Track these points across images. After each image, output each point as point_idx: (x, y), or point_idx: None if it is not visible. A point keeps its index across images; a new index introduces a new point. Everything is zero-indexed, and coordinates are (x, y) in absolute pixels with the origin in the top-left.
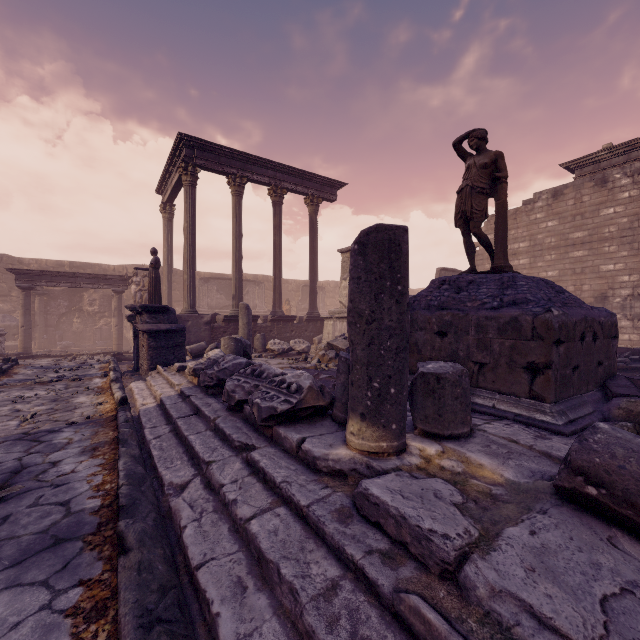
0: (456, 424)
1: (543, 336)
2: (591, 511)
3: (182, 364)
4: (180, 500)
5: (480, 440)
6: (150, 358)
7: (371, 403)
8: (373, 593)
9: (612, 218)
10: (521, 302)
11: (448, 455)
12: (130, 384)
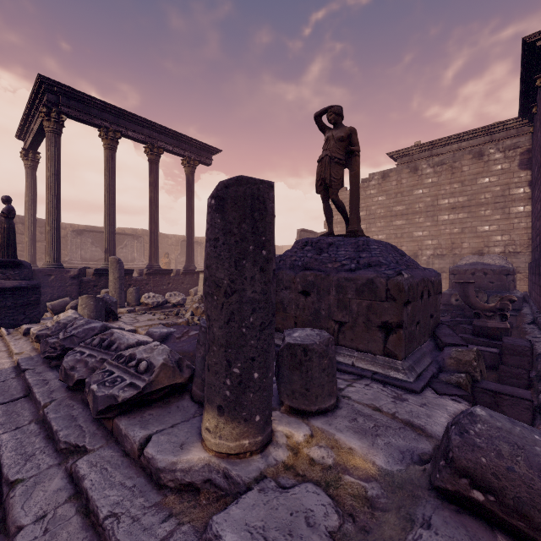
0: (323, 397)
1: (396, 297)
2: (472, 512)
3: (31, 326)
4: None
5: (346, 412)
6: None
7: (230, 393)
8: None
9: (421, 197)
10: (375, 265)
11: (317, 439)
12: None
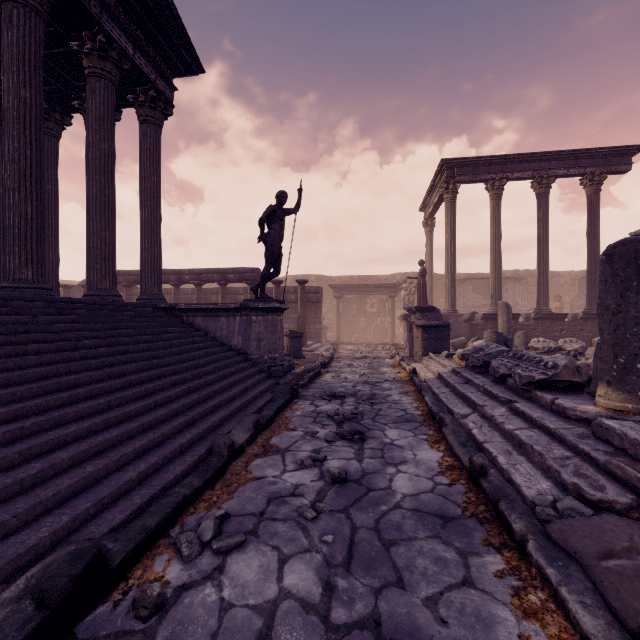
0: None
1: None
2: None
3: (449, 352)
4: (466, 420)
5: None
6: (423, 347)
7: (616, 374)
8: (594, 464)
9: None
10: None
11: None
12: (411, 364)
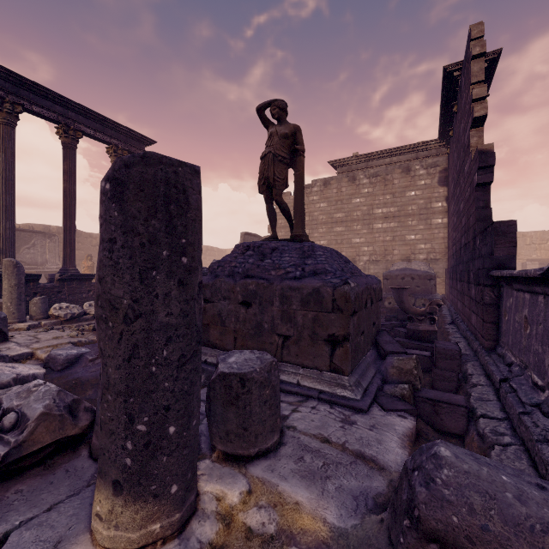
0: (265, 436)
1: (342, 308)
2: None
3: None
4: None
5: (292, 449)
6: None
7: (132, 461)
8: None
9: (358, 206)
10: (321, 272)
11: (256, 496)
12: None
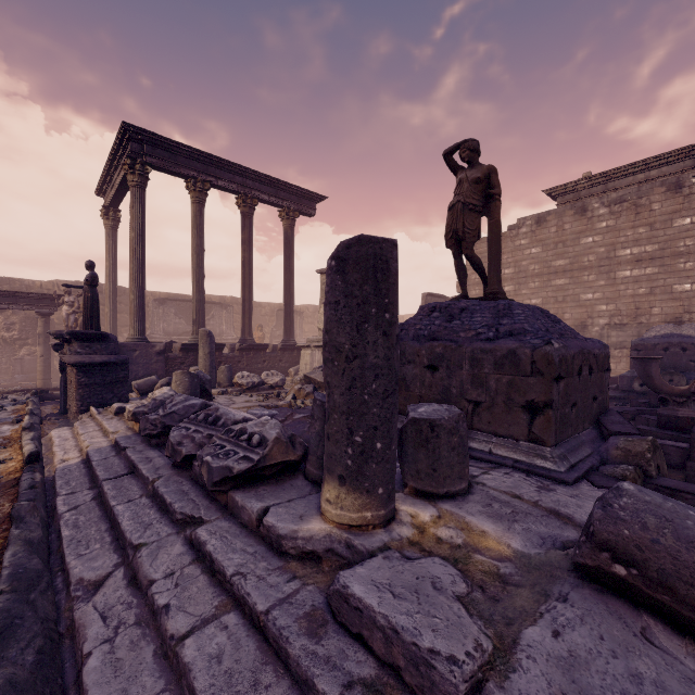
0: (453, 480)
1: (543, 371)
2: (616, 592)
3: (122, 405)
4: (89, 608)
5: (480, 497)
6: (80, 398)
7: (352, 462)
8: None
9: (591, 247)
10: (518, 333)
11: (445, 521)
12: (51, 432)
